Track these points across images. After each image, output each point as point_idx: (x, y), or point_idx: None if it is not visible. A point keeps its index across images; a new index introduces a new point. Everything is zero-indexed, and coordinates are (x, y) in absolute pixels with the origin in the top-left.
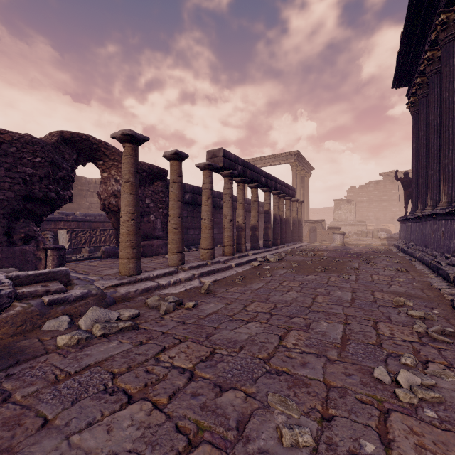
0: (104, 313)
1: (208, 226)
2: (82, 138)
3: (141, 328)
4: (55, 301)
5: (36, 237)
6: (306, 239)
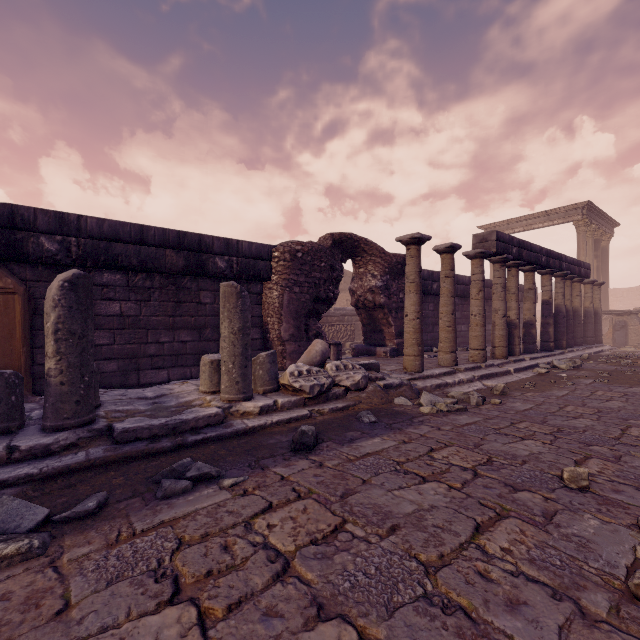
0: (433, 397)
1: (479, 323)
2: (347, 237)
3: (470, 411)
4: (387, 385)
5: (321, 334)
6: (606, 340)
